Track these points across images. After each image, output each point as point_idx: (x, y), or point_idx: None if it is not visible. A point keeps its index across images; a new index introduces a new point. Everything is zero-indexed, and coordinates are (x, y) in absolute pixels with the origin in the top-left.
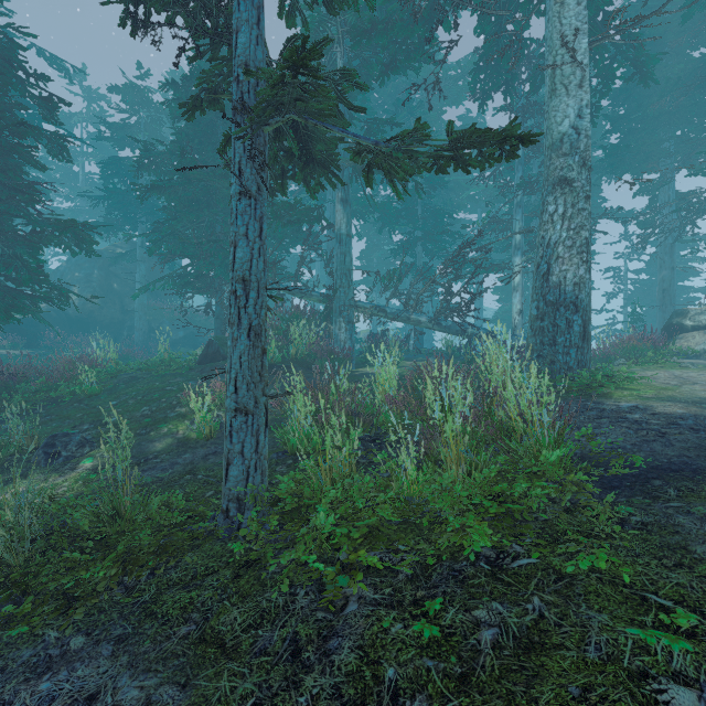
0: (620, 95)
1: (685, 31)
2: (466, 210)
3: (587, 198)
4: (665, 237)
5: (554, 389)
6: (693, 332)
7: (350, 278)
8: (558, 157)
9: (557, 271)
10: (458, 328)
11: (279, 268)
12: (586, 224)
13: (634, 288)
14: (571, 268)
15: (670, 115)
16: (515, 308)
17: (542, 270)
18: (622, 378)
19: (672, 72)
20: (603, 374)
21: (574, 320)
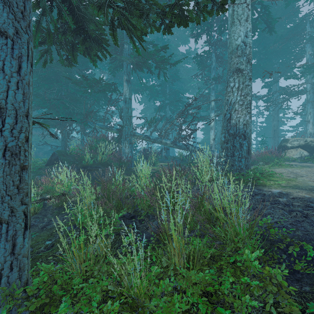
0: (256, 42)
1: (284, 15)
2: (189, 93)
3: (250, 79)
4: (276, 106)
5: (235, 181)
6: (291, 149)
7: (131, 121)
8: (235, 57)
9: (235, 118)
10: (185, 146)
11: (97, 115)
12: (249, 93)
13: (260, 129)
14: (242, 116)
15: (277, 52)
16: (211, 137)
17: (227, 117)
18: (267, 174)
19: (278, 33)
20: (259, 172)
21: (243, 143)
